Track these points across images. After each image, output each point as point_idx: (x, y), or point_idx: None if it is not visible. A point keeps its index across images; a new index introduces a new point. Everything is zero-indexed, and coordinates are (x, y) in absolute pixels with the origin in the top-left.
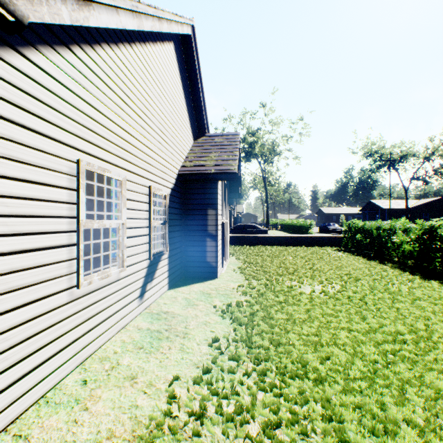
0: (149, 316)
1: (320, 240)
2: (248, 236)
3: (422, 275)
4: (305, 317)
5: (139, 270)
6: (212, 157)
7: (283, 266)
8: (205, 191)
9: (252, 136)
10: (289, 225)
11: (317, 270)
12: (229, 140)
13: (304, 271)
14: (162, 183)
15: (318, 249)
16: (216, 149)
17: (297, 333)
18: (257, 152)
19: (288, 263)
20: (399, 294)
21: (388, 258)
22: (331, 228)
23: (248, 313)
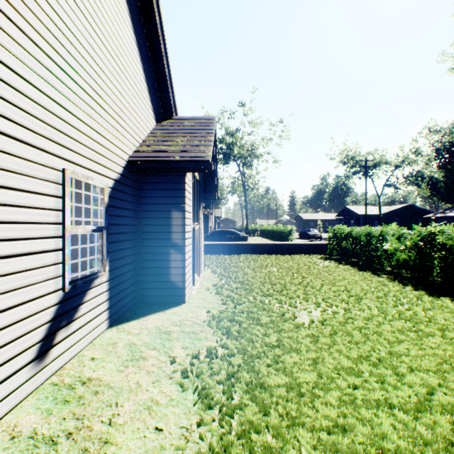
0: (51, 395)
1: (303, 247)
2: (227, 243)
3: (426, 289)
4: (314, 378)
5: (34, 314)
6: (178, 142)
7: (268, 281)
8: (169, 186)
9: (231, 137)
10: (269, 230)
11: (308, 286)
12: (202, 125)
13: (294, 288)
14: (94, 169)
15: (302, 257)
16: (184, 133)
17: (310, 426)
18: (236, 154)
19: (274, 277)
20: (420, 321)
21: (379, 267)
22: (311, 233)
23: (225, 376)
